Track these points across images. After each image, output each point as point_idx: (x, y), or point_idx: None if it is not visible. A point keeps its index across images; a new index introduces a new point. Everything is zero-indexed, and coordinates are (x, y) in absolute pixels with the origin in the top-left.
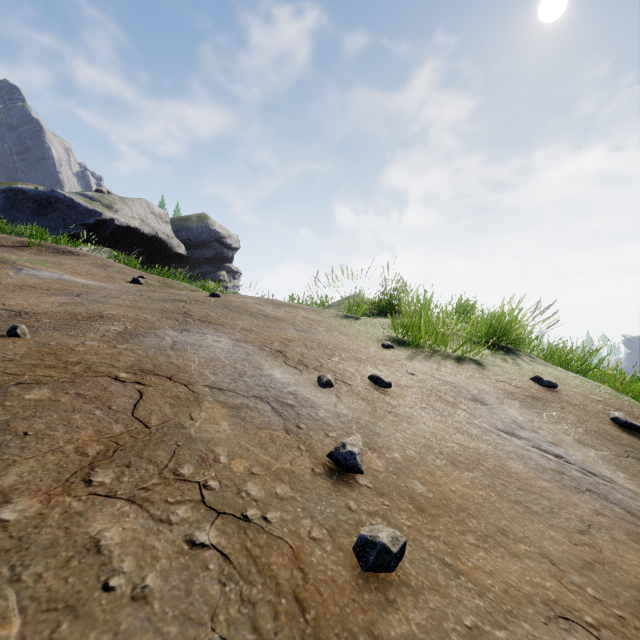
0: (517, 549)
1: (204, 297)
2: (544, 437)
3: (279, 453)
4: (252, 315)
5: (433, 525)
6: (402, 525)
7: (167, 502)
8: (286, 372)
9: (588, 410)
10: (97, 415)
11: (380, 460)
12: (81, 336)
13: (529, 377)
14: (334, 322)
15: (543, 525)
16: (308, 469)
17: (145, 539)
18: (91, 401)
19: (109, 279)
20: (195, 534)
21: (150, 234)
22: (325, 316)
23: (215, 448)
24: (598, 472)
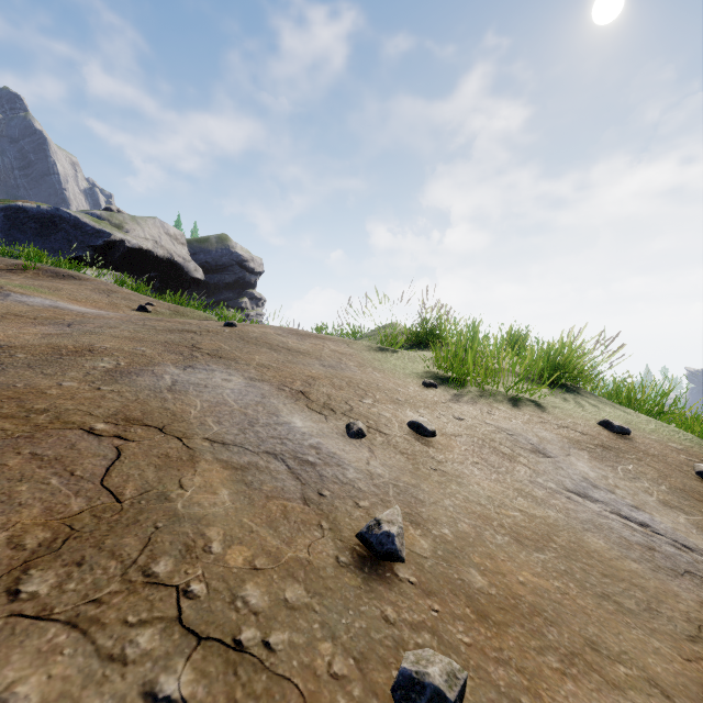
0: (615, 674)
1: (218, 327)
2: (623, 498)
3: (293, 534)
4: (272, 348)
5: (500, 640)
6: (459, 643)
7: (126, 623)
8: (308, 419)
9: (669, 462)
10: (52, 485)
11: (425, 539)
12: (59, 375)
13: (596, 421)
14: (367, 356)
15: (642, 631)
16: (331, 558)
17: (79, 695)
18: (49, 464)
19: (112, 306)
20: (159, 680)
21: (164, 257)
22: (357, 349)
23: (207, 530)
24: (694, 545)
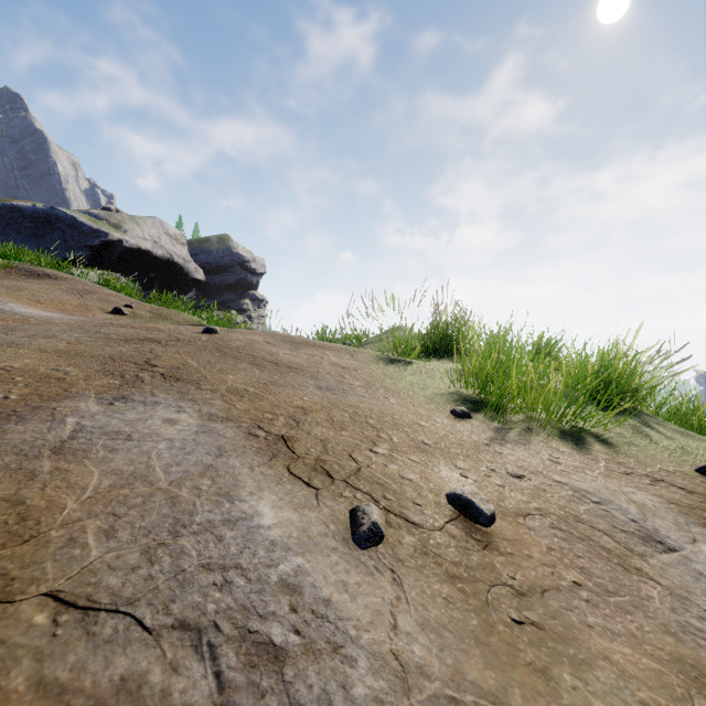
0: None
1: (193, 334)
2: None
3: None
4: (255, 362)
5: None
6: None
7: None
8: (286, 501)
9: None
10: None
11: None
12: None
13: (690, 466)
14: (376, 370)
15: None
16: None
17: None
18: None
19: (81, 309)
20: None
21: (164, 257)
22: (363, 360)
23: None
24: None
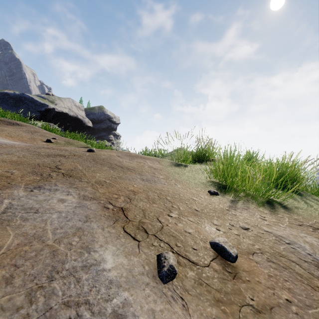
0: None
1: (82, 152)
2: None
3: None
4: (111, 166)
5: None
6: None
7: None
8: (121, 250)
9: None
10: None
11: None
12: None
13: None
14: (170, 170)
15: None
16: None
17: None
18: None
19: (31, 140)
20: None
21: (74, 116)
22: (164, 165)
23: None
24: None
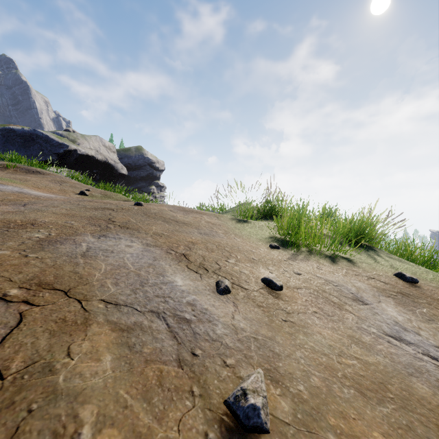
0: None
1: (129, 206)
2: (427, 339)
3: (165, 406)
4: (165, 220)
5: None
6: None
7: None
8: (187, 277)
9: None
10: None
11: (285, 400)
12: None
13: (392, 273)
14: (230, 225)
15: None
16: (200, 435)
17: None
18: None
19: (62, 192)
20: None
21: (102, 160)
22: (223, 220)
23: (81, 409)
24: None
